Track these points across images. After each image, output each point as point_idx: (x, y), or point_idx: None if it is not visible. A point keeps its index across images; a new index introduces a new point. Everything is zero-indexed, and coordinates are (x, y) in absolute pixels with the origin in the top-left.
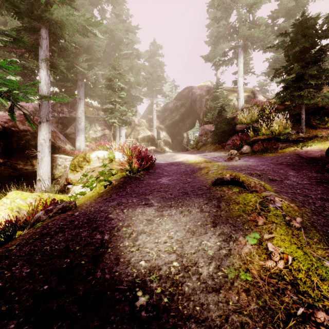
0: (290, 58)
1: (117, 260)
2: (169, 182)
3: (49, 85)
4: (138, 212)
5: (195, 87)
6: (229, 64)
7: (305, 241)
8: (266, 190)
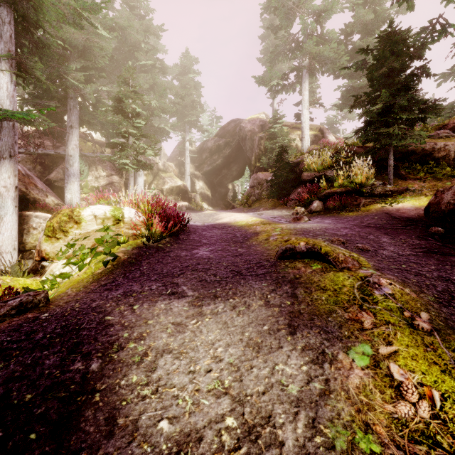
0: (375, 83)
1: (111, 422)
2: (210, 254)
3: (15, 99)
4: (158, 308)
5: (244, 120)
6: (291, 90)
7: (449, 358)
8: (361, 266)
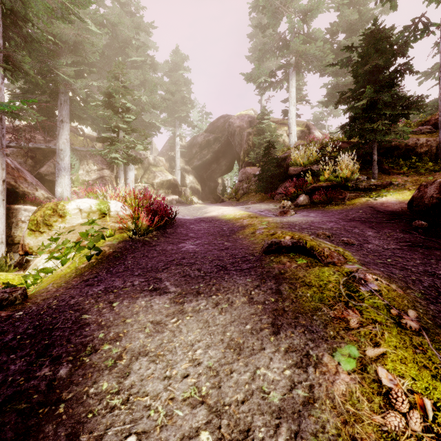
0: (359, 80)
1: (72, 439)
2: (196, 248)
3: (3, 93)
4: (138, 305)
5: (233, 116)
6: (278, 87)
7: (439, 361)
8: (347, 261)
